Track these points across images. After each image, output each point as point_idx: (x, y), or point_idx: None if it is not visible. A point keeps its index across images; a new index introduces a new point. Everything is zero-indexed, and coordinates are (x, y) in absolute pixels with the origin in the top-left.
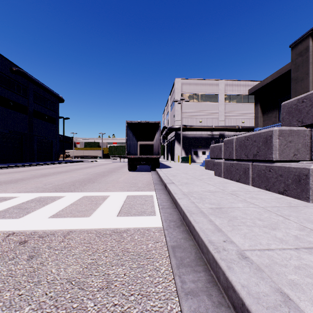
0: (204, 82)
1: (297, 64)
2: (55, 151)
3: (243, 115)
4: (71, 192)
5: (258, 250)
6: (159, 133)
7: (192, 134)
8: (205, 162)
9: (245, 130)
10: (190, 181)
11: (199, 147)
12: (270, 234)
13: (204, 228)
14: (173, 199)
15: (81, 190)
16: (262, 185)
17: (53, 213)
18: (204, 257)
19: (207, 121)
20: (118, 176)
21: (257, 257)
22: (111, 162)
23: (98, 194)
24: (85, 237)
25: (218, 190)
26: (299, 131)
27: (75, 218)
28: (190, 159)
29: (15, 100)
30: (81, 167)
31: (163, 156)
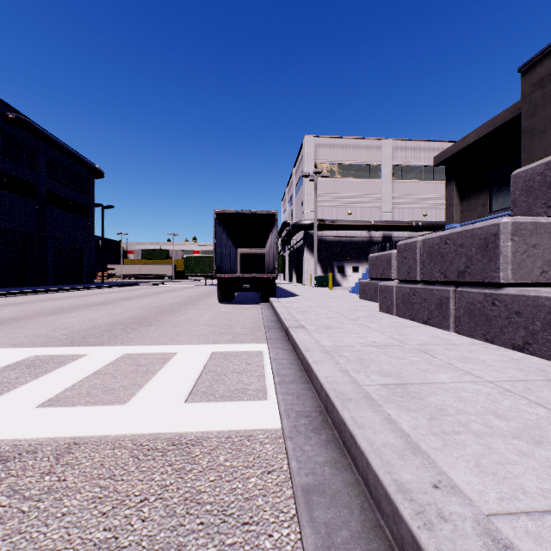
0: (356, 144)
1: (532, 102)
2: (86, 267)
3: (424, 202)
4: (102, 346)
5: (526, 515)
6: (275, 233)
7: (334, 235)
8: (360, 285)
9: (429, 228)
10: (334, 323)
11: (347, 259)
12: (536, 460)
13: (379, 443)
14: (303, 361)
15: (122, 342)
16: (477, 332)
17: (50, 395)
18: (385, 523)
19: (361, 212)
20: (199, 313)
21: (532, 540)
22: (190, 285)
23: (153, 351)
24: (105, 459)
25: (391, 341)
26: (550, 226)
27: (94, 408)
28: (331, 281)
29: (13, 173)
30: (132, 296)
31: (282, 275)
